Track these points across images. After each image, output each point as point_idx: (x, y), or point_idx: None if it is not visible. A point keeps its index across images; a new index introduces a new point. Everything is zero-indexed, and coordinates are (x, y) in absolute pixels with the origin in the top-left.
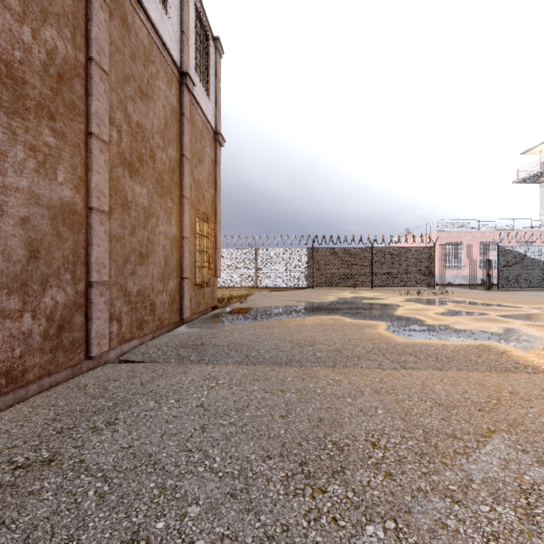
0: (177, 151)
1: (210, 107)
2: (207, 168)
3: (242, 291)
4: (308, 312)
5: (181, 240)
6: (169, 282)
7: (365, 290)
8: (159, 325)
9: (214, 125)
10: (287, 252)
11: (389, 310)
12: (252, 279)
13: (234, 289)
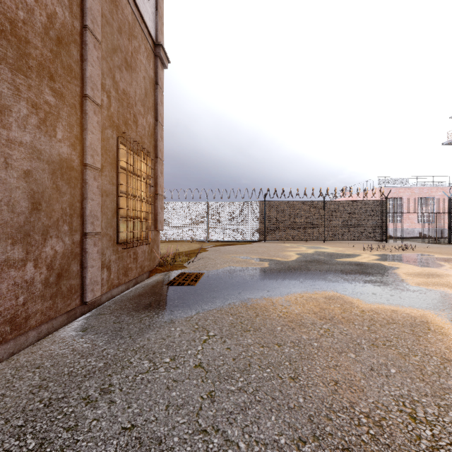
0: (72, 15)
1: (147, 6)
2: (142, 85)
3: (193, 245)
4: (282, 281)
5: (82, 169)
6: (47, 242)
7: (318, 243)
8: (8, 332)
9: (154, 36)
10: (239, 205)
11: (390, 277)
12: (203, 232)
13: (185, 243)
